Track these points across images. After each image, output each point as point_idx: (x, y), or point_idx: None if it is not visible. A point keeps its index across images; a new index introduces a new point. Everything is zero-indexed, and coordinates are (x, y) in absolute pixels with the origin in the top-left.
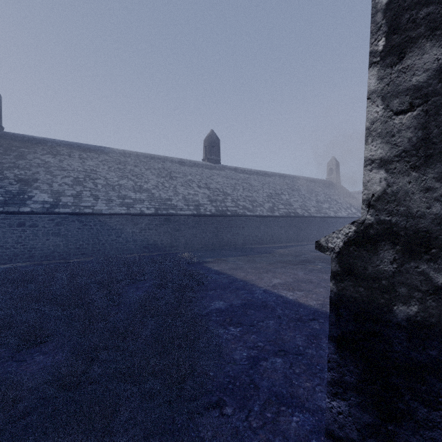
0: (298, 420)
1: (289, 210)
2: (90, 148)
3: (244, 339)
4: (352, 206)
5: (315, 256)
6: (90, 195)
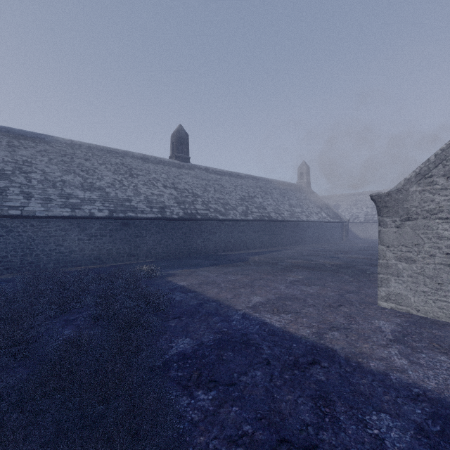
0: None
1: (263, 214)
2: (25, 135)
3: (220, 419)
4: (322, 210)
5: (293, 264)
6: (19, 192)
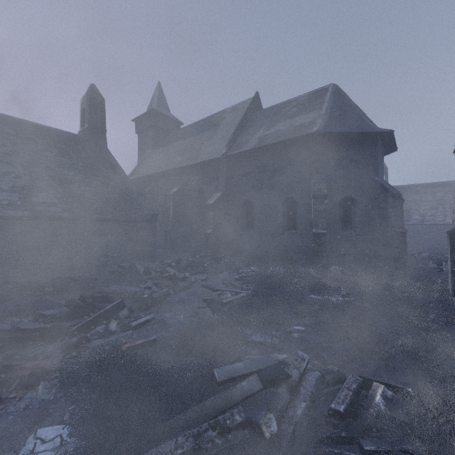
0: None
1: None
2: (437, 185)
3: None
4: None
5: None
6: (440, 214)
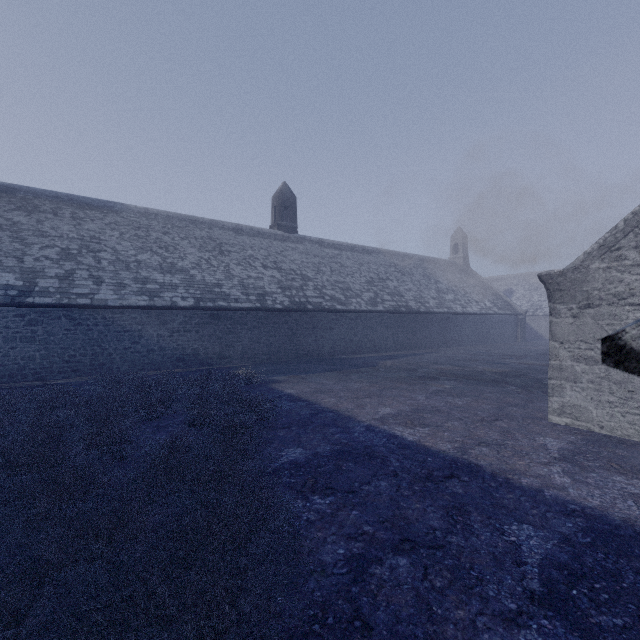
0: None
1: (399, 304)
2: (91, 204)
3: (338, 519)
4: (486, 297)
5: (439, 370)
6: (87, 276)
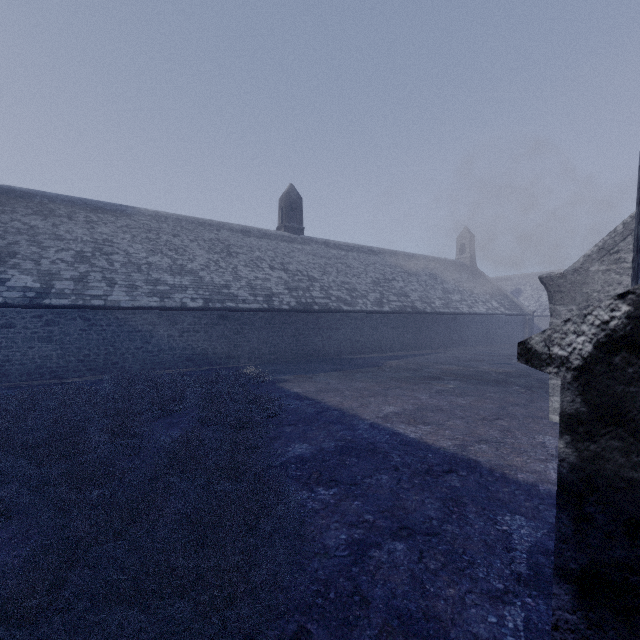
0: None
1: (405, 304)
2: (104, 207)
3: (341, 509)
4: (493, 298)
5: (444, 370)
6: (101, 278)
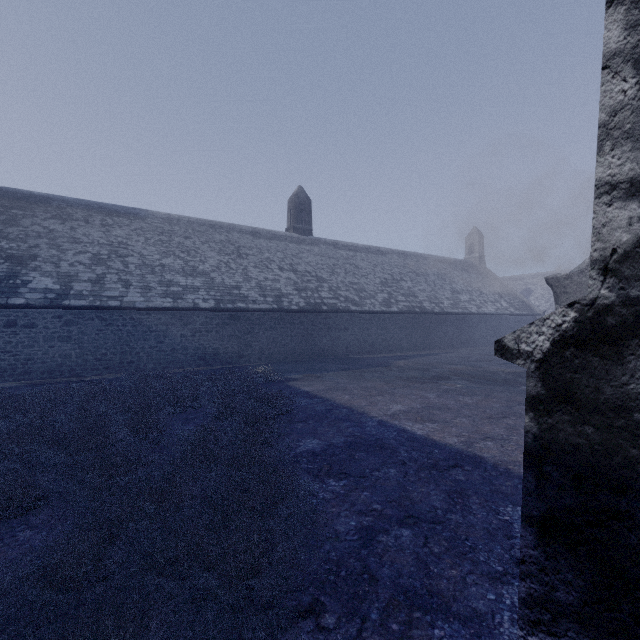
0: (442, 636)
1: (413, 304)
2: (118, 211)
3: (351, 499)
4: (502, 298)
5: (452, 370)
6: (117, 279)
